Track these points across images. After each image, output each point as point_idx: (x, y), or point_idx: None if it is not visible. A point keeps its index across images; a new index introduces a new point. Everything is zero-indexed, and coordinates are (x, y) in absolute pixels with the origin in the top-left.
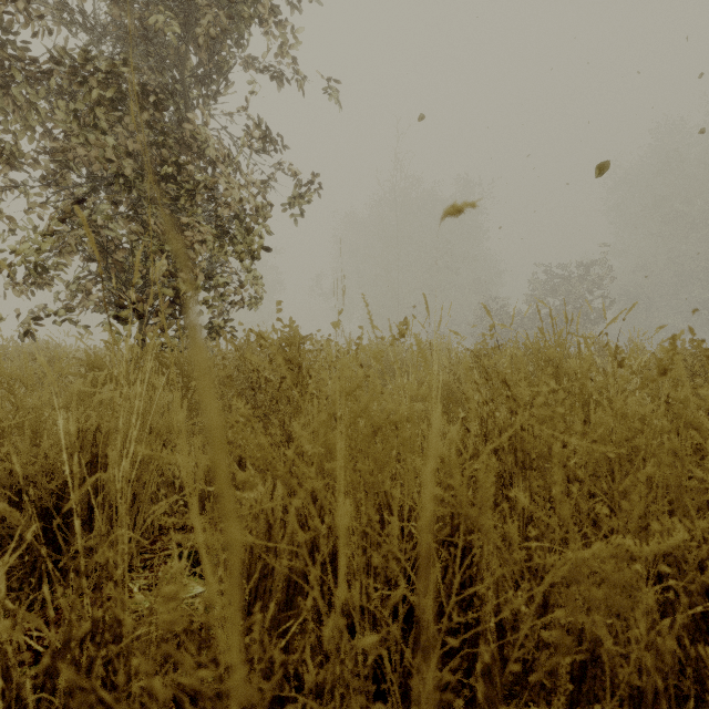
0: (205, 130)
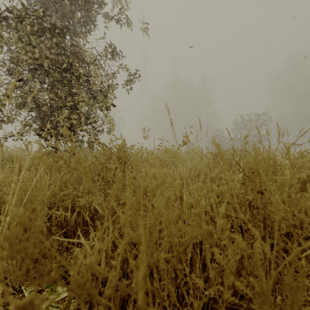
0: (85, 48)
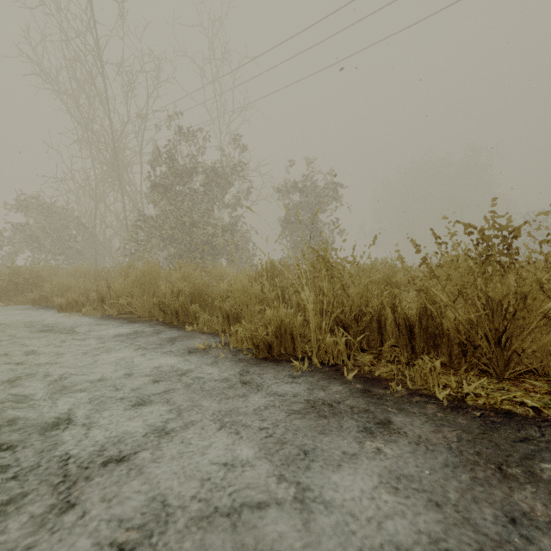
0: (321, 225)
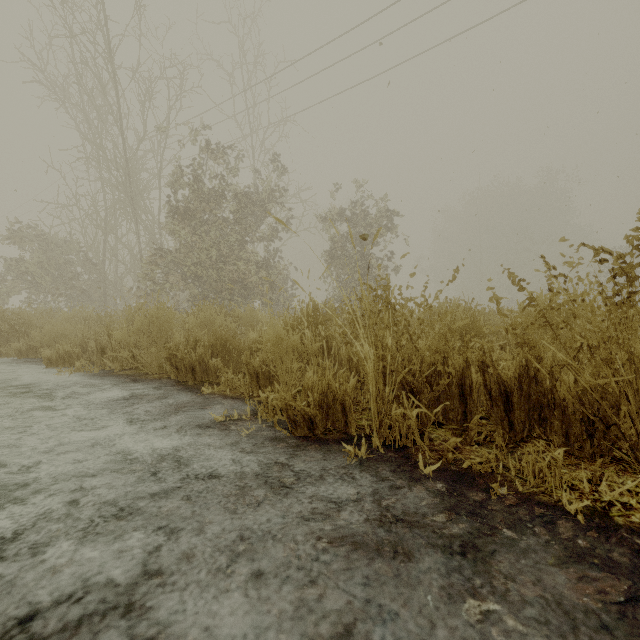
0: (373, 260)
